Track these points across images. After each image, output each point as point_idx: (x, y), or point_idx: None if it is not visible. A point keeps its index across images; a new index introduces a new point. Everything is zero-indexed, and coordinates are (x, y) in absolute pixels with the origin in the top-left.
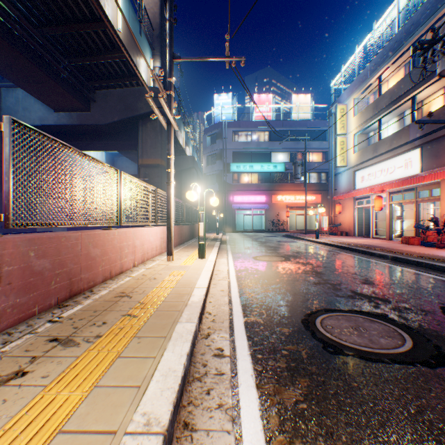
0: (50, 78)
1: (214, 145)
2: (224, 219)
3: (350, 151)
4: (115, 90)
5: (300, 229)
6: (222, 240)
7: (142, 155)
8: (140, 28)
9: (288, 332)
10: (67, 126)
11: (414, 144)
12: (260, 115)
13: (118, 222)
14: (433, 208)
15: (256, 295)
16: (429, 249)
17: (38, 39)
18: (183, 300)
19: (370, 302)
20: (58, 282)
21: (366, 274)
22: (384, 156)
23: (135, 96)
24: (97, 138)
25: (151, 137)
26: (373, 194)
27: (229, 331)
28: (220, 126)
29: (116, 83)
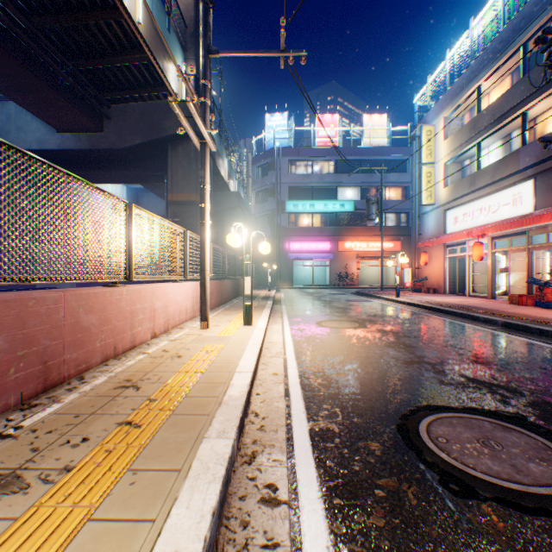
0: (48, 85)
1: (265, 178)
2: (278, 272)
3: (440, 185)
4: (137, 104)
5: (374, 285)
6: (275, 299)
7: (172, 189)
8: (169, 22)
9: (380, 449)
10: (74, 151)
11: (526, 174)
12: (323, 140)
13: (127, 276)
14: (549, 258)
15: (325, 381)
16: (549, 312)
17: (31, 34)
18: (217, 395)
19: (493, 393)
20: (21, 369)
21: (473, 347)
22: (484, 191)
23: (162, 112)
24: (114, 167)
25: (184, 165)
26: (470, 239)
27: (287, 448)
28: (272, 155)
29: (137, 95)
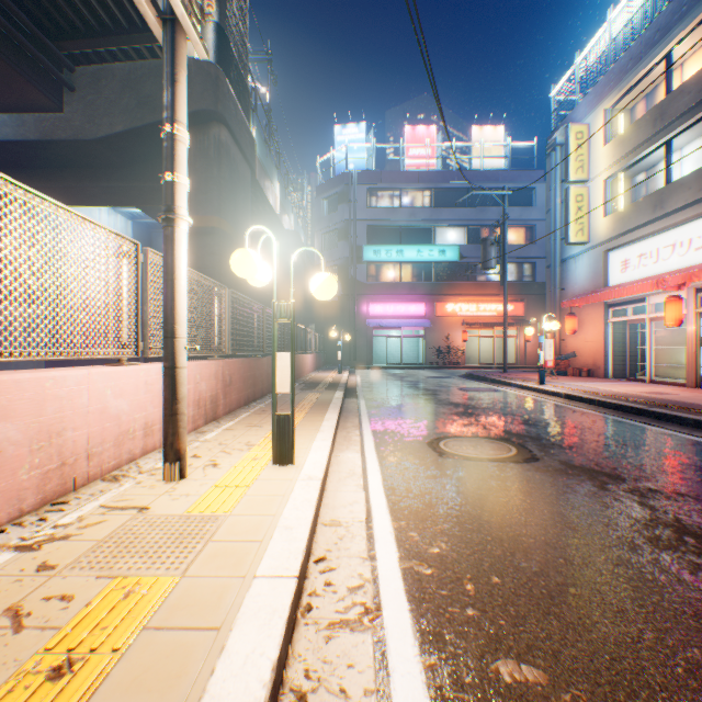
0: None
1: (334, 215)
2: (353, 345)
3: (597, 213)
4: (118, 66)
5: (487, 363)
6: (347, 387)
7: None
8: None
9: None
10: (16, 145)
11: None
12: (415, 161)
13: None
14: None
15: None
16: None
17: None
18: None
19: None
20: None
21: None
22: (683, 214)
23: (160, 78)
24: (88, 176)
25: (198, 169)
26: (654, 293)
27: None
28: (344, 181)
29: (117, 48)
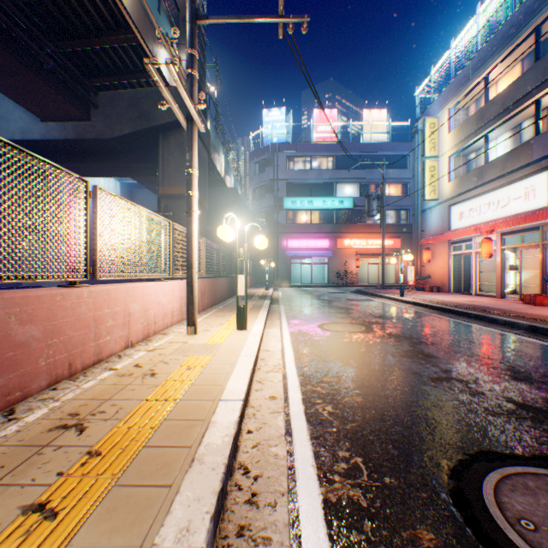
0: (26, 67)
1: (263, 175)
2: (276, 270)
3: (444, 180)
4: (126, 92)
5: (374, 283)
6: (272, 298)
7: (163, 181)
8: (159, 2)
9: None
10: (60, 142)
11: (540, 165)
12: (322, 135)
13: (88, 275)
14: None
15: (336, 409)
16: None
17: (5, 8)
18: (189, 443)
19: None
20: None
21: (505, 358)
22: (493, 184)
23: (152, 99)
24: (103, 159)
25: (176, 157)
26: (477, 236)
27: (290, 545)
28: (270, 150)
29: (126, 81)
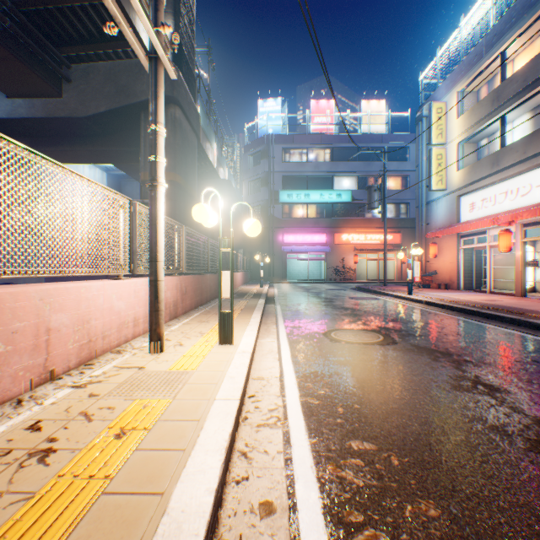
0: None
1: (258, 167)
2: (271, 265)
3: (452, 168)
4: (102, 64)
5: (372, 279)
6: (268, 297)
7: (145, 166)
8: None
9: None
10: (28, 121)
11: None
12: (319, 127)
13: None
14: None
15: None
16: None
17: None
18: None
19: None
20: None
21: None
22: (512, 170)
23: (132, 73)
24: (79, 142)
25: None
26: (492, 228)
27: None
28: (265, 142)
29: (101, 51)
